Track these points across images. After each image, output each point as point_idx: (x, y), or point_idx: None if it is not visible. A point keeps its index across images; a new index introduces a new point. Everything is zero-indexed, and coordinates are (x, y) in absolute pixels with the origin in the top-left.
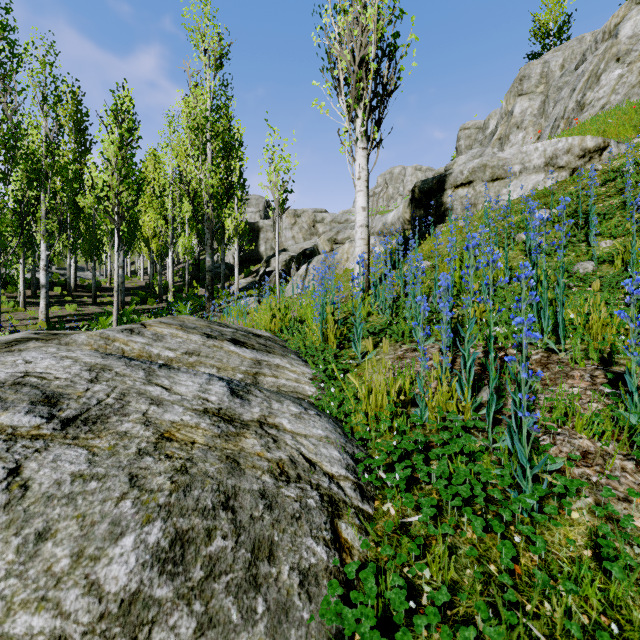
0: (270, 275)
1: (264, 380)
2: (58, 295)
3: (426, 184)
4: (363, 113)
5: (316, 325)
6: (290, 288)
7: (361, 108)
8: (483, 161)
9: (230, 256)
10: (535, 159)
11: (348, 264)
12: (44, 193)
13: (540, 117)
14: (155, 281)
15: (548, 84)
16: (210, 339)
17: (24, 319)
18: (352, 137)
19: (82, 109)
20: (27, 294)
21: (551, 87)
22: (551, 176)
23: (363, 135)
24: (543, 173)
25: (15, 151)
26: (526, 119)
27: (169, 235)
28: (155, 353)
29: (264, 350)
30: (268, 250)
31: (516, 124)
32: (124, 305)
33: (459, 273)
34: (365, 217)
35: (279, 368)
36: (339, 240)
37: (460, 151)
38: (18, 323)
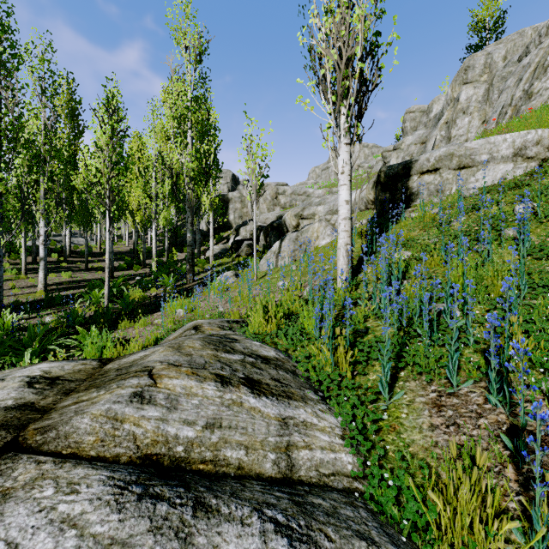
0: (240, 243)
1: (299, 458)
2: (55, 261)
3: (392, 169)
4: (348, 110)
5: (326, 347)
6: (264, 263)
7: (344, 105)
8: (450, 150)
9: (203, 224)
10: (503, 149)
11: (318, 242)
12: (43, 176)
13: (484, 103)
14: (139, 248)
15: (491, 73)
16: (225, 387)
17: (25, 287)
18: (337, 133)
19: (76, 98)
20: (28, 260)
21: (495, 76)
22: (520, 166)
23: (347, 131)
24: (511, 163)
25: (16, 142)
26: (471, 105)
27: (153, 211)
28: (172, 434)
29: (283, 394)
30: (236, 219)
31: (462, 110)
32: (113, 272)
33: (462, 280)
34: (348, 210)
35: (308, 428)
36: (305, 215)
37: (406, 132)
38: (20, 291)
